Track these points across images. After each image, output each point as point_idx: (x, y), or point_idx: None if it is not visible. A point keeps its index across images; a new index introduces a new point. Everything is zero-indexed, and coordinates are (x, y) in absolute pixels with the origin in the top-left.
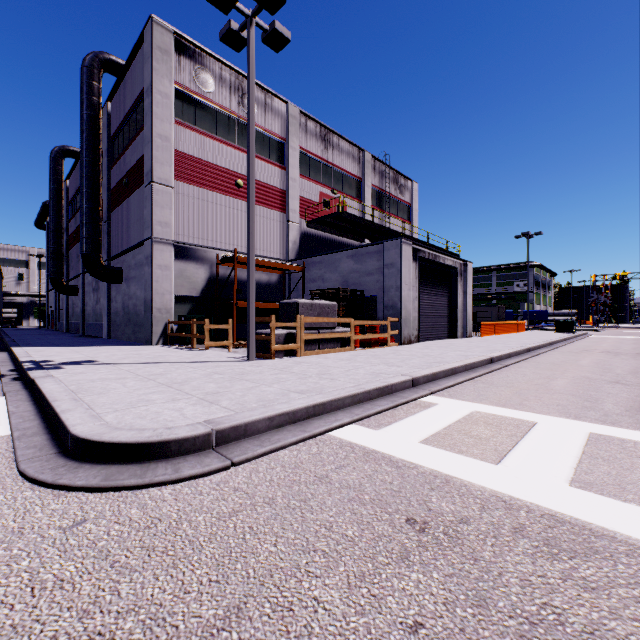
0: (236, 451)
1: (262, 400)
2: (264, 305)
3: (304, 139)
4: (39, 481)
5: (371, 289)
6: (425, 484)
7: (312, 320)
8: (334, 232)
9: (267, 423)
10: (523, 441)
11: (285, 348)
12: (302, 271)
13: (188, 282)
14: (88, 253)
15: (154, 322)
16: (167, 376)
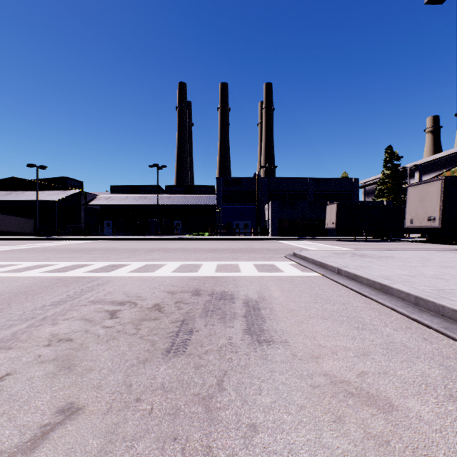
0: None
1: None
2: None
3: None
4: None
5: None
6: None
7: None
8: None
9: None
10: None
11: None
12: None
13: None
14: None
15: None
16: None
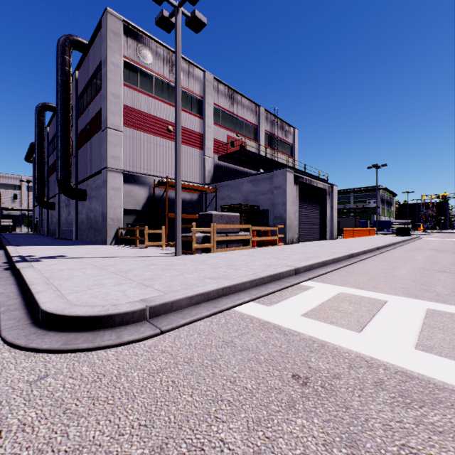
0: (164, 322)
1: (184, 284)
2: (188, 216)
3: (216, 97)
4: (15, 345)
5: (264, 204)
6: (306, 347)
7: (222, 226)
8: (238, 164)
9: (188, 301)
10: (378, 315)
11: (202, 247)
12: (215, 192)
13: (133, 199)
14: (62, 179)
15: (109, 228)
16: (116, 267)
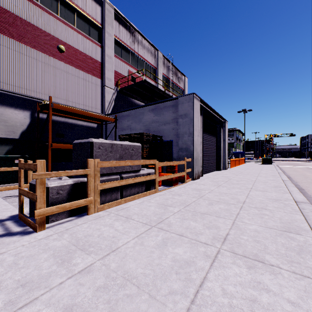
0: None
1: None
2: None
3: (117, 30)
4: None
5: (168, 135)
6: None
7: (111, 164)
8: (139, 99)
9: None
10: None
11: (65, 208)
12: (114, 122)
13: (5, 125)
14: None
15: None
16: None
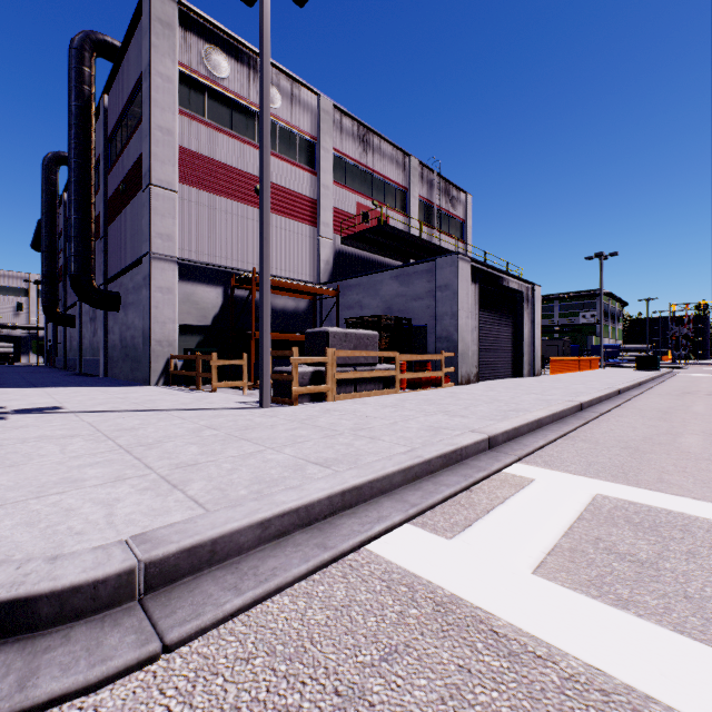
0: (182, 607)
1: (259, 480)
2: (289, 337)
3: (339, 139)
4: None
5: (420, 317)
6: None
7: (346, 354)
8: (374, 251)
9: (257, 533)
10: None
11: (311, 391)
12: (336, 296)
13: (196, 308)
14: (77, 274)
15: (153, 357)
16: (137, 432)
